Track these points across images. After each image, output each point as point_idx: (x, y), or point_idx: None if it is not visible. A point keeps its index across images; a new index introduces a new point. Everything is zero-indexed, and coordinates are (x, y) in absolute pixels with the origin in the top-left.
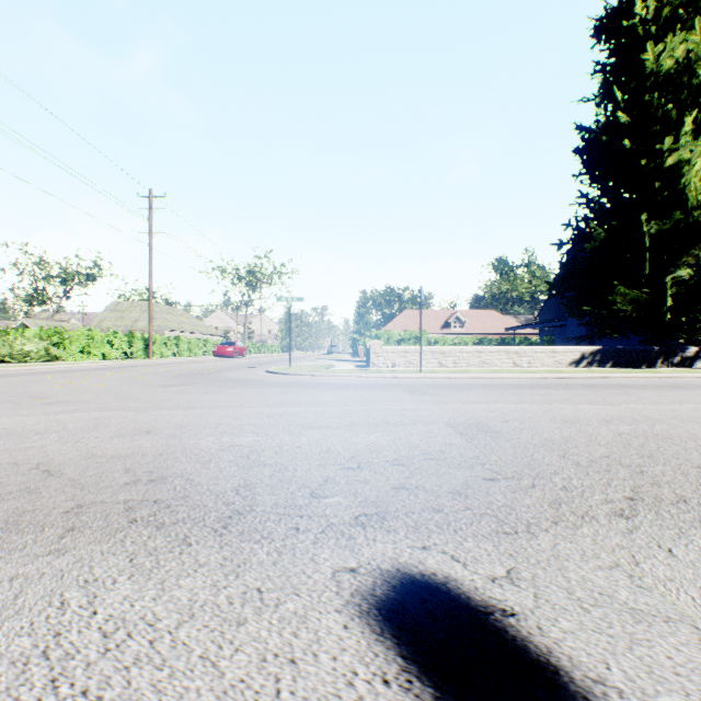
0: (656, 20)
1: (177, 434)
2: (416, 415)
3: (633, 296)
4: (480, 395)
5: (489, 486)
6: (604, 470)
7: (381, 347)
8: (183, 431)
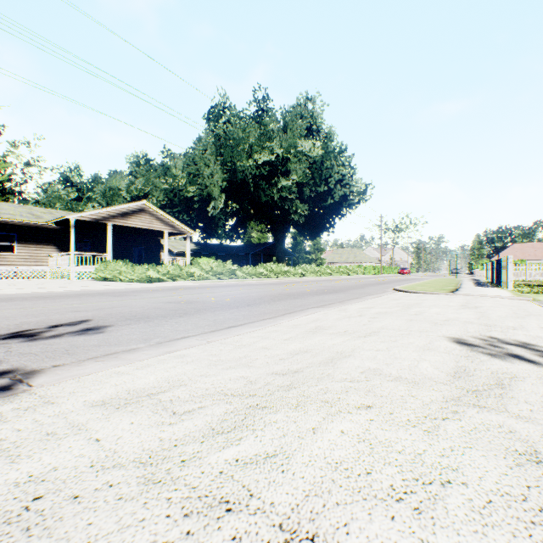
0: None
1: None
2: None
3: None
4: None
5: None
6: None
7: (479, 271)
8: None
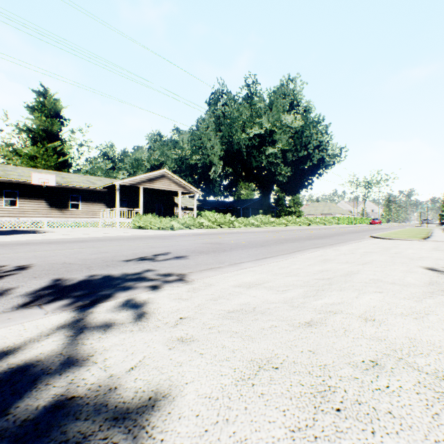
0: None
1: None
2: None
3: None
4: None
5: None
6: None
7: None
8: None
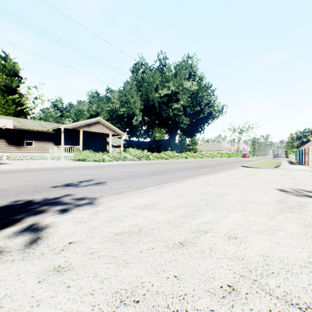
0: None
1: None
2: None
3: None
4: None
5: None
6: None
7: (291, 155)
8: None
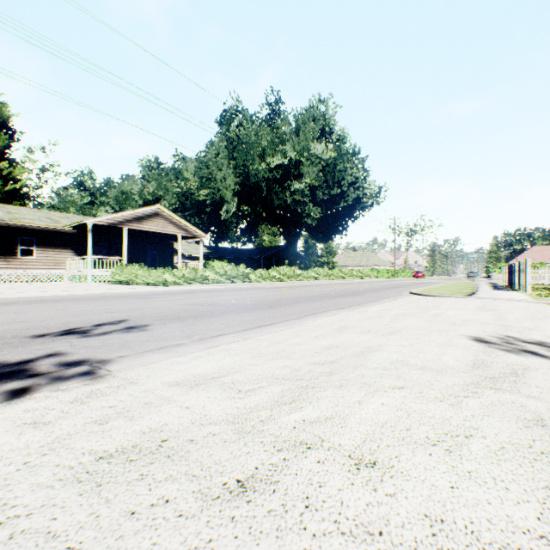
0: None
1: None
2: None
3: None
4: None
5: None
6: None
7: (496, 274)
8: None
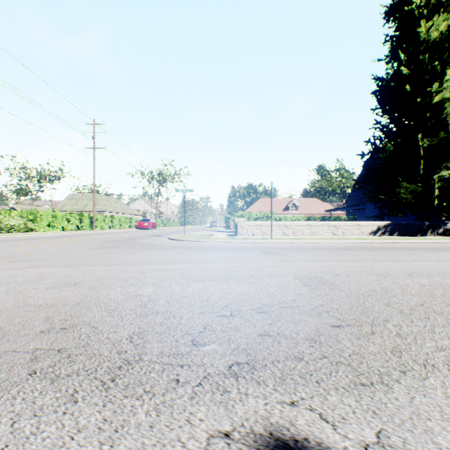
0: (427, 6)
1: (96, 286)
2: (272, 270)
3: (412, 188)
4: (314, 255)
5: (337, 333)
6: (424, 317)
7: (245, 222)
8: (101, 283)
